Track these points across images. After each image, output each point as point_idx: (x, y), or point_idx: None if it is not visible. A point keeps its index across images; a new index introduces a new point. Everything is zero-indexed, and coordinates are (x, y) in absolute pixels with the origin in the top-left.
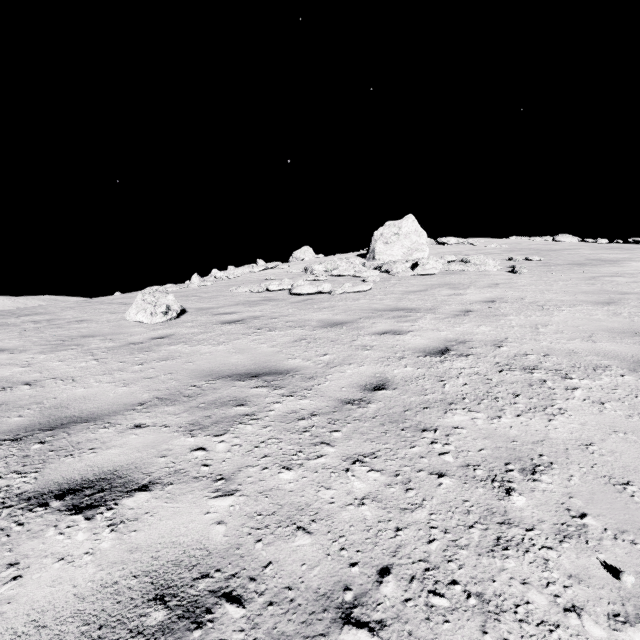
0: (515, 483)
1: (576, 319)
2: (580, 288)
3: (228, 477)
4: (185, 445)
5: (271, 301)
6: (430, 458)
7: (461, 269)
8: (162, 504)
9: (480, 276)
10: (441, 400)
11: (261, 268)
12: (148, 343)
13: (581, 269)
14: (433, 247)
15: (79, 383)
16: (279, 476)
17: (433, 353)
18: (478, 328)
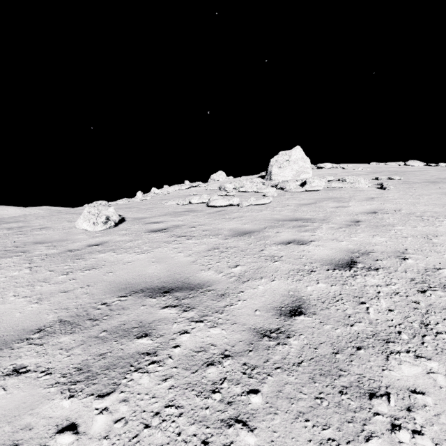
0: None
1: None
2: (444, 201)
3: None
4: (53, 417)
5: (192, 212)
6: None
7: (340, 186)
8: None
9: (356, 191)
10: (373, 335)
11: (187, 186)
12: (83, 250)
13: (436, 186)
14: (314, 170)
15: None
16: None
17: (341, 266)
18: (374, 238)
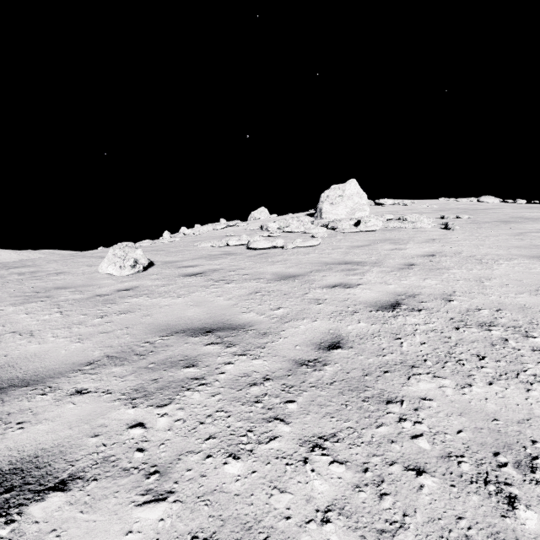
0: (515, 487)
1: (517, 272)
2: (511, 243)
3: (163, 469)
4: (123, 419)
5: (230, 255)
6: (402, 443)
7: (399, 226)
8: (76, 514)
9: (417, 232)
10: (401, 362)
11: (223, 226)
12: (113, 295)
13: (508, 226)
14: (372, 207)
15: (36, 338)
16: (224, 469)
17: (385, 307)
18: (424, 281)
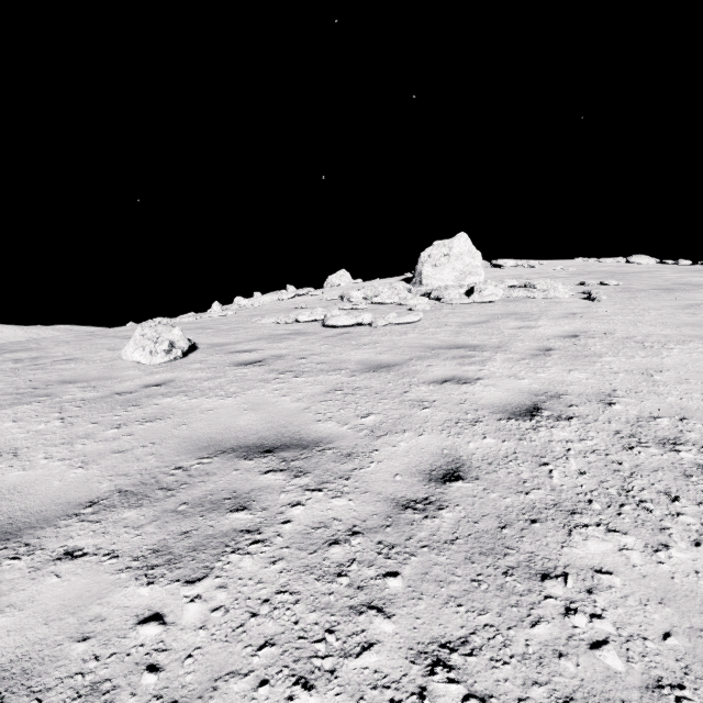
0: None
1: (697, 361)
2: (680, 319)
3: None
4: (131, 606)
5: (300, 335)
6: (576, 659)
7: (526, 296)
8: None
9: (550, 304)
10: (554, 504)
11: (291, 295)
12: (138, 393)
13: (671, 295)
14: (488, 270)
15: (20, 460)
16: None
17: (519, 414)
18: (569, 374)
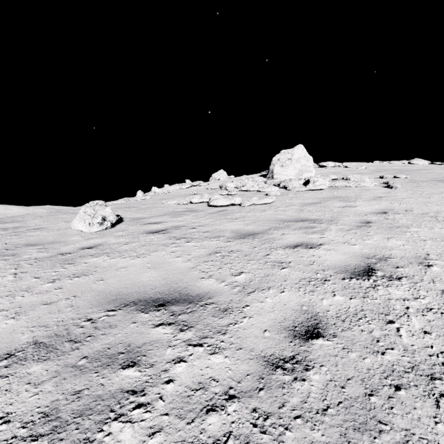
0: None
1: None
2: None
3: None
4: None
5: (192, 212)
6: None
7: (344, 185)
8: None
9: (362, 190)
10: (412, 367)
11: (188, 186)
12: (75, 254)
13: None
14: (316, 169)
15: None
16: None
17: (358, 274)
18: (389, 241)
